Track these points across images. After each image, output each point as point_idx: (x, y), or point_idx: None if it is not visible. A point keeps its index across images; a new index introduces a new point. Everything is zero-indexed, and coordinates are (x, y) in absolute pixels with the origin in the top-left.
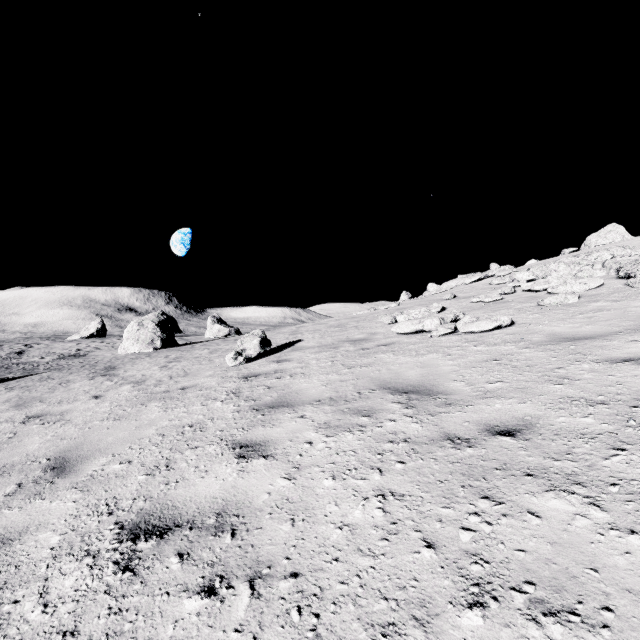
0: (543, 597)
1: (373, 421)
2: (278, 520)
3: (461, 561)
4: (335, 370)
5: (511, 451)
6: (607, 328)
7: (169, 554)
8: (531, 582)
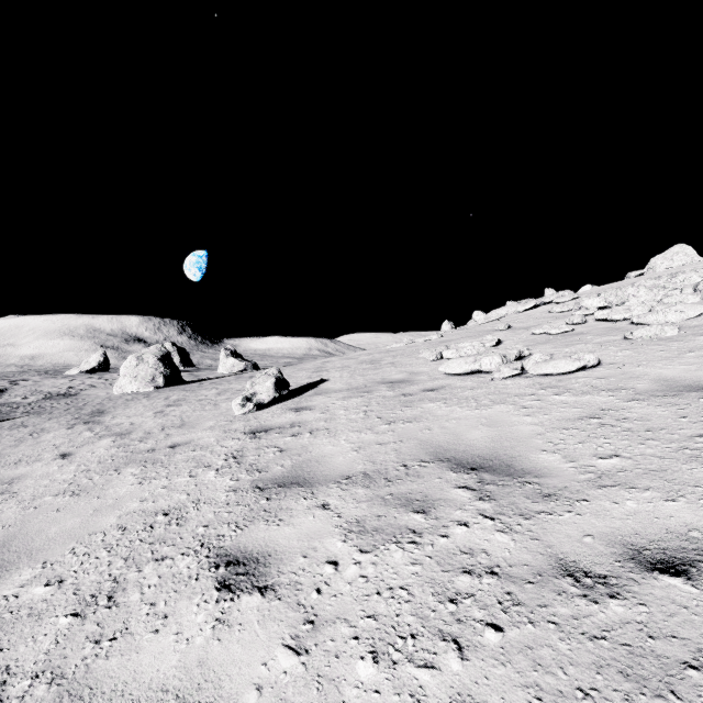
0: None
1: (432, 523)
2: None
3: None
4: (369, 426)
5: (699, 616)
6: None
7: None
8: None
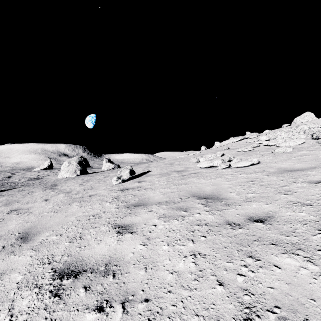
0: (285, 316)
1: (188, 213)
2: (138, 268)
3: (238, 293)
4: (168, 186)
5: (262, 230)
6: (309, 165)
7: (79, 287)
8: (278, 307)
